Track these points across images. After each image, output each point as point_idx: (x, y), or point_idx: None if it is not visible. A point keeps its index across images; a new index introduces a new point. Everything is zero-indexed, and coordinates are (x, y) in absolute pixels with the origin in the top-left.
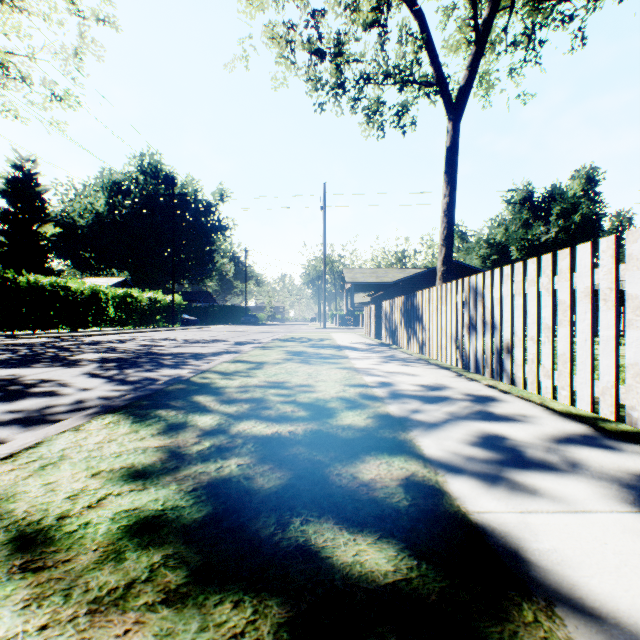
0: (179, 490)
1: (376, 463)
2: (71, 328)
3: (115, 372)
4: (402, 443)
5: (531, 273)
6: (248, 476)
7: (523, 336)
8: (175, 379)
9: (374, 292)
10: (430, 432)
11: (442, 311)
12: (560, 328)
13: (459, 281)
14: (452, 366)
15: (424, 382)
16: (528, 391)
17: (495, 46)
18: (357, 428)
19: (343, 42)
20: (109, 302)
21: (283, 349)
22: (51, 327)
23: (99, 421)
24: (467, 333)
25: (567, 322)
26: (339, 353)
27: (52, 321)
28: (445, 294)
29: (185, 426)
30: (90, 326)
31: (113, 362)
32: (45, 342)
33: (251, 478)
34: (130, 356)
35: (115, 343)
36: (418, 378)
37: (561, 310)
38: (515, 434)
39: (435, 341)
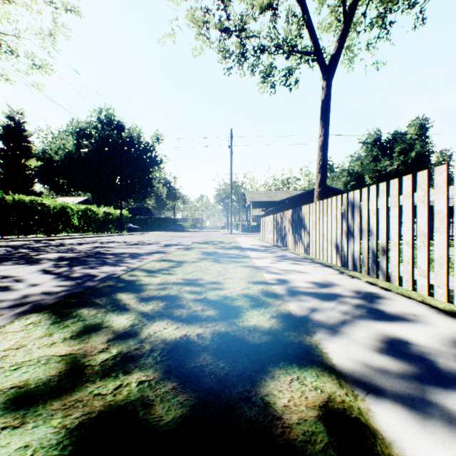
0: (60, 427)
1: (287, 380)
2: (46, 234)
3: (65, 269)
4: (309, 350)
5: (406, 188)
6: (146, 402)
7: (398, 241)
8: (108, 276)
9: (267, 208)
10: (333, 335)
11: (323, 221)
12: (436, 234)
13: (338, 197)
14: (333, 264)
15: (314, 279)
16: (405, 288)
17: (356, 26)
18: (262, 330)
19: (245, 21)
20: (74, 215)
21: (199, 250)
22: (31, 233)
23: (21, 321)
24: (345, 238)
25: (444, 229)
26: (242, 253)
27: (31, 229)
28: (326, 207)
29: (99, 328)
30: (60, 232)
31: (67, 260)
32: (22, 244)
33: (149, 405)
34: (82, 255)
35: (74, 245)
36: (308, 275)
37: (437, 219)
38: (416, 337)
39: (317, 244)
